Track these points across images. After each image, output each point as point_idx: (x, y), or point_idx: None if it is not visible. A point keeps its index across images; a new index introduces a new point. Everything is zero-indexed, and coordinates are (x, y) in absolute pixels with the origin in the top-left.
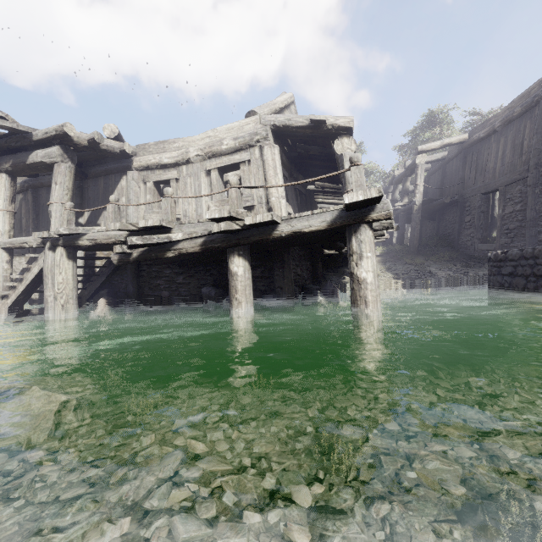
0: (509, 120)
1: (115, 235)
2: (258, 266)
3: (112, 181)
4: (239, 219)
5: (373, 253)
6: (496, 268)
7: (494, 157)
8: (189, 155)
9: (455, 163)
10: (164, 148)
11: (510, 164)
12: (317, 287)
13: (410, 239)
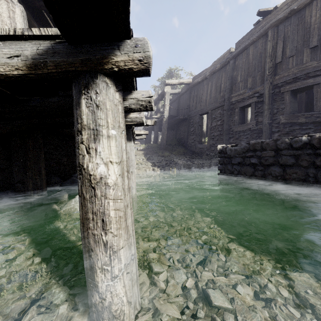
0: (214, 72)
1: None
2: None
3: None
4: None
5: (120, 131)
6: (227, 158)
7: (206, 93)
8: None
9: (185, 96)
10: None
11: (214, 98)
12: None
13: (161, 140)
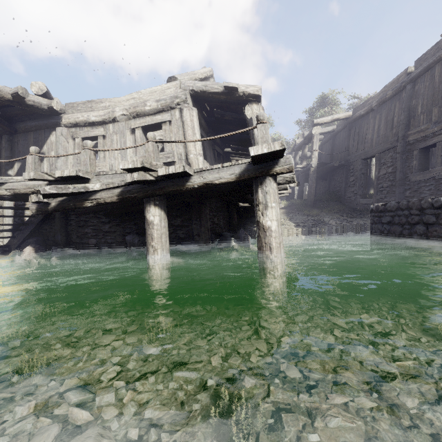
0: (383, 101)
1: (34, 184)
2: (178, 216)
3: (41, 136)
4: (154, 171)
5: (277, 203)
6: (377, 217)
7: (372, 130)
8: (115, 114)
9: (342, 135)
10: (92, 107)
11: (383, 136)
12: (231, 234)
13: (308, 194)
